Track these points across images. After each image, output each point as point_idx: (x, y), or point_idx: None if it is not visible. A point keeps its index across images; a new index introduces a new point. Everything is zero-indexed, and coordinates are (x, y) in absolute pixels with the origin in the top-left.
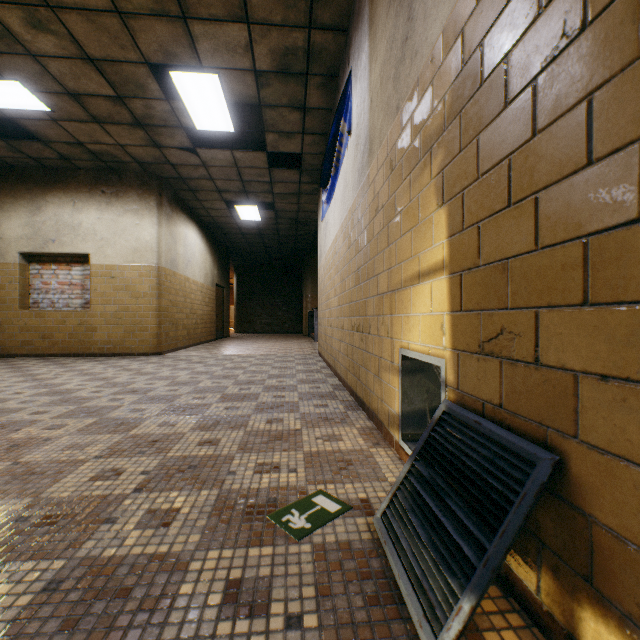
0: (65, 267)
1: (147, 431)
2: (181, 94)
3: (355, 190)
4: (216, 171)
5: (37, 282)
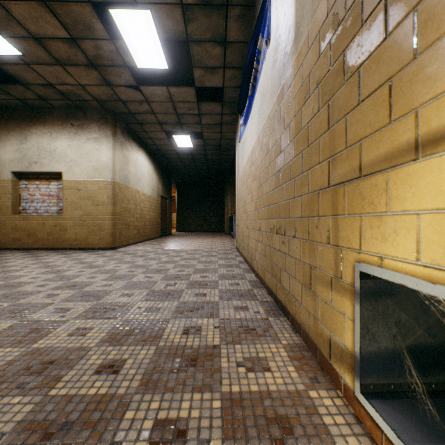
0: (45, 182)
1: (52, 343)
2: (122, 33)
3: (274, 94)
4: (156, 106)
5: (25, 194)
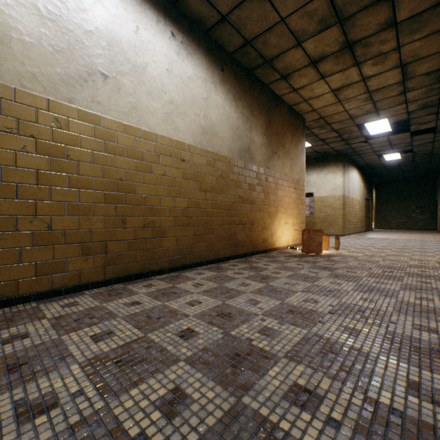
0: None
1: (375, 250)
2: (366, 128)
3: None
4: (375, 145)
5: None
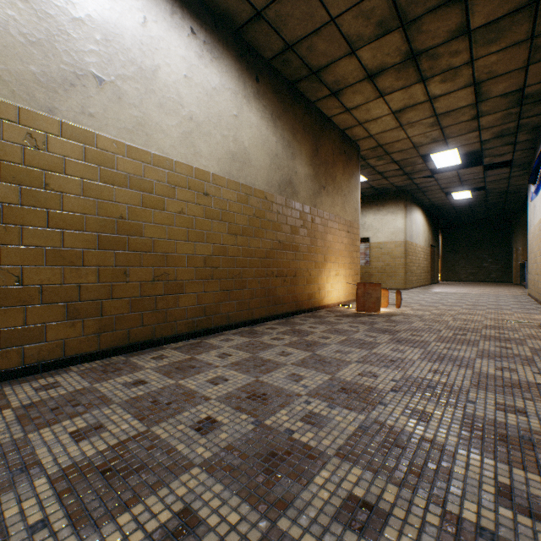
0: None
1: (443, 308)
2: (432, 159)
3: None
4: (442, 181)
5: None
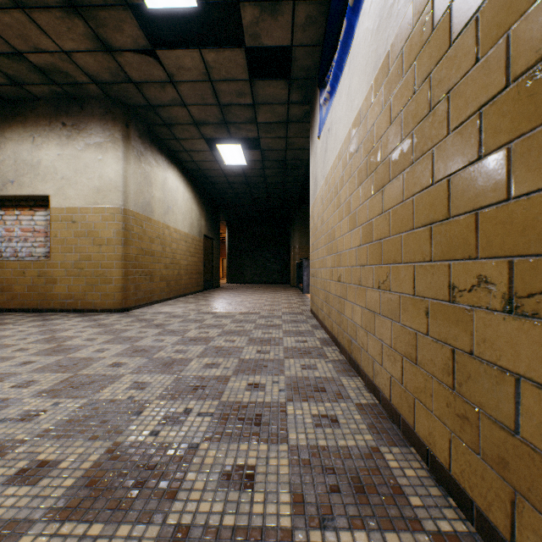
0: (28, 212)
1: None
2: None
3: None
4: (187, 91)
5: (1, 229)
